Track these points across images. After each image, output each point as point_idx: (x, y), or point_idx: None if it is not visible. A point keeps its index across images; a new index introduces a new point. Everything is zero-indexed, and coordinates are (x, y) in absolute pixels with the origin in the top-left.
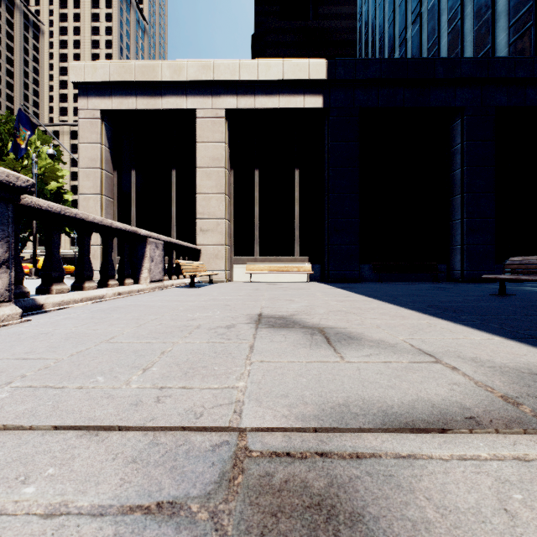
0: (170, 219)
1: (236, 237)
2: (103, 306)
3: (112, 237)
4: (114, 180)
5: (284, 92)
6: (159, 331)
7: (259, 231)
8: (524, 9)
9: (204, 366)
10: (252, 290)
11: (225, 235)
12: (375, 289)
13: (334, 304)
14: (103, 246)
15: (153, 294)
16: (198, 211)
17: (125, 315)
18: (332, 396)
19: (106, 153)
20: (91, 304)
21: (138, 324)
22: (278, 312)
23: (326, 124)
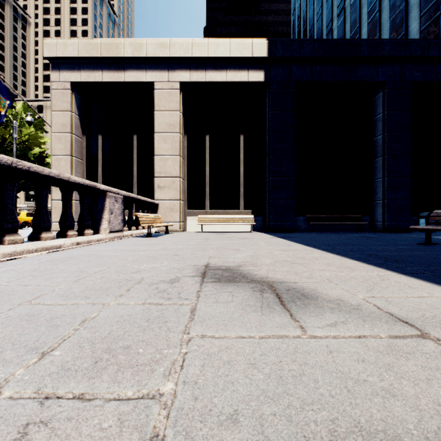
0: (132, 177)
1: (189, 193)
2: (56, 256)
3: (71, 190)
4: (83, 144)
5: (231, 68)
6: (95, 286)
7: (209, 188)
8: (433, 1)
9: (126, 346)
10: (202, 240)
11: (179, 191)
12: (312, 239)
13: (278, 253)
14: (62, 199)
15: (111, 243)
16: (156, 171)
17: (70, 267)
18: (308, 419)
19: (76, 119)
20: (45, 254)
21: (77, 277)
22: (225, 263)
23: (267, 96)
